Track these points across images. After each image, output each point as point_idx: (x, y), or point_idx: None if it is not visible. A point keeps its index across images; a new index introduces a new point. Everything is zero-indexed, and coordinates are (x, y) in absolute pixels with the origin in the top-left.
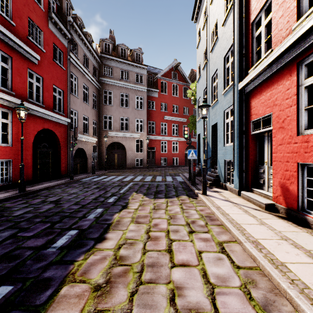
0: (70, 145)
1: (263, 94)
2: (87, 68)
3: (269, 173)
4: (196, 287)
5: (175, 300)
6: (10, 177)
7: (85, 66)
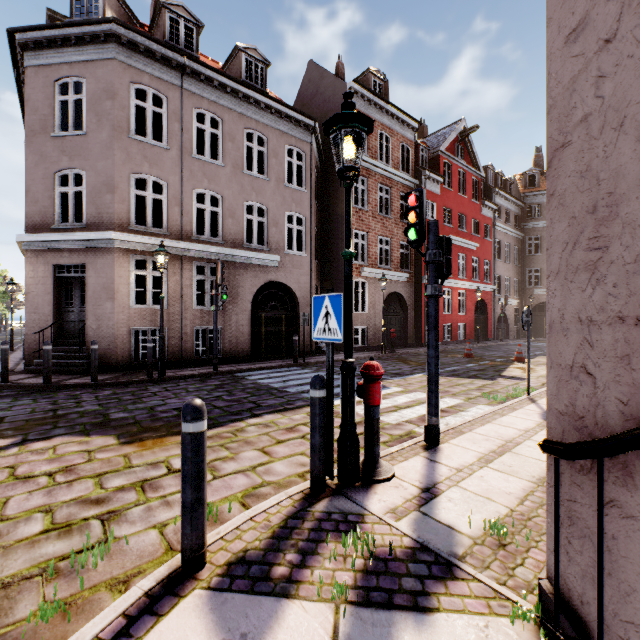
0: (494, 310)
1: None
2: (508, 223)
3: None
4: None
5: None
6: (464, 335)
7: (507, 223)
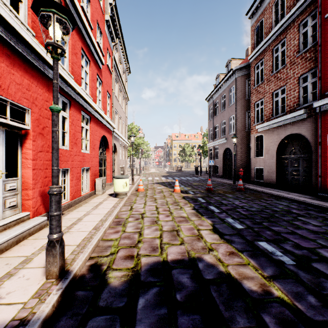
0: None
1: (19, 71)
2: None
3: (3, 190)
4: (149, 203)
5: (155, 202)
6: None
7: None
